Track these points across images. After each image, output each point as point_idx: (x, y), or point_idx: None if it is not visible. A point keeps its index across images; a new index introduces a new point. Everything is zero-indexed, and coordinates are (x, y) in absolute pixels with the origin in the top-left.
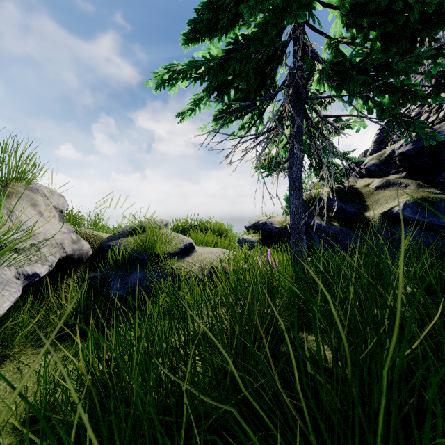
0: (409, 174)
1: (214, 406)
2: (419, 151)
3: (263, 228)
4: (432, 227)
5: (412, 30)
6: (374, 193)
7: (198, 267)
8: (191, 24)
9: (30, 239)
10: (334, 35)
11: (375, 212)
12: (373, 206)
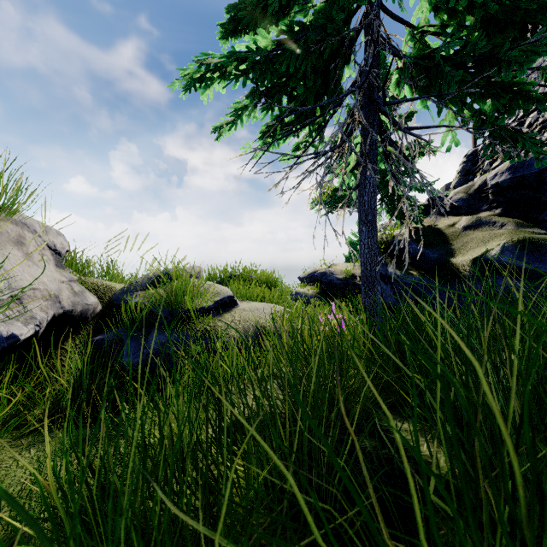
0: (506, 211)
1: (264, 541)
2: (518, 182)
3: (322, 279)
4: (538, 275)
5: (523, 14)
6: (461, 235)
7: (240, 327)
8: (231, 11)
9: (9, 288)
10: (419, 23)
11: (464, 258)
12: (461, 251)
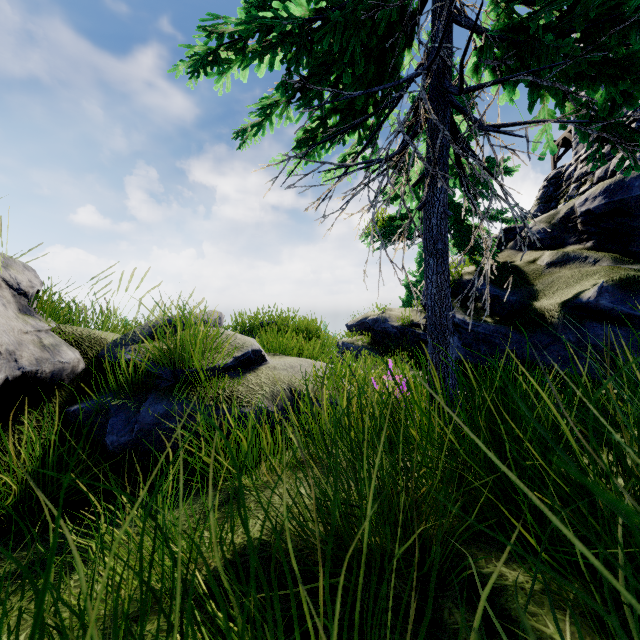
0: (599, 244)
1: None
2: (615, 208)
3: (374, 327)
4: None
5: None
6: (545, 273)
7: (267, 392)
8: None
9: None
10: None
11: (551, 301)
12: (546, 293)
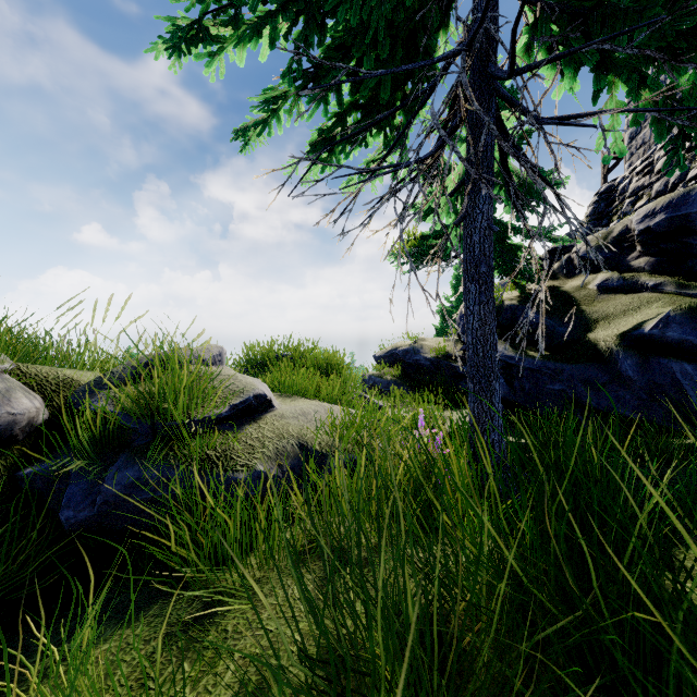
0: (660, 267)
1: None
2: (679, 226)
3: (405, 359)
4: None
5: None
6: (598, 299)
7: (270, 449)
8: None
9: None
10: None
11: (607, 332)
12: (601, 322)
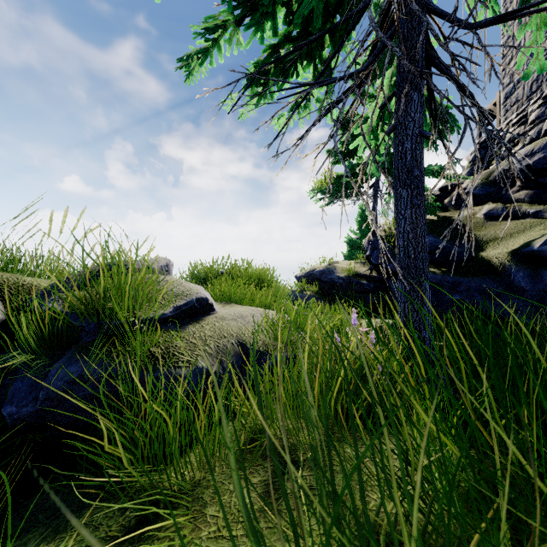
0: (538, 198)
1: None
2: None
3: (321, 278)
4: None
5: None
6: (486, 225)
7: (211, 347)
8: None
9: None
10: None
11: (498, 251)
12: (490, 243)
